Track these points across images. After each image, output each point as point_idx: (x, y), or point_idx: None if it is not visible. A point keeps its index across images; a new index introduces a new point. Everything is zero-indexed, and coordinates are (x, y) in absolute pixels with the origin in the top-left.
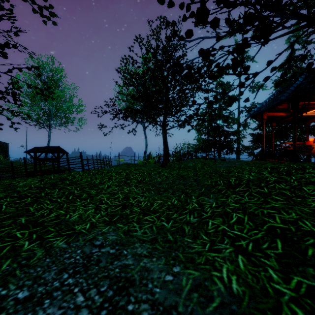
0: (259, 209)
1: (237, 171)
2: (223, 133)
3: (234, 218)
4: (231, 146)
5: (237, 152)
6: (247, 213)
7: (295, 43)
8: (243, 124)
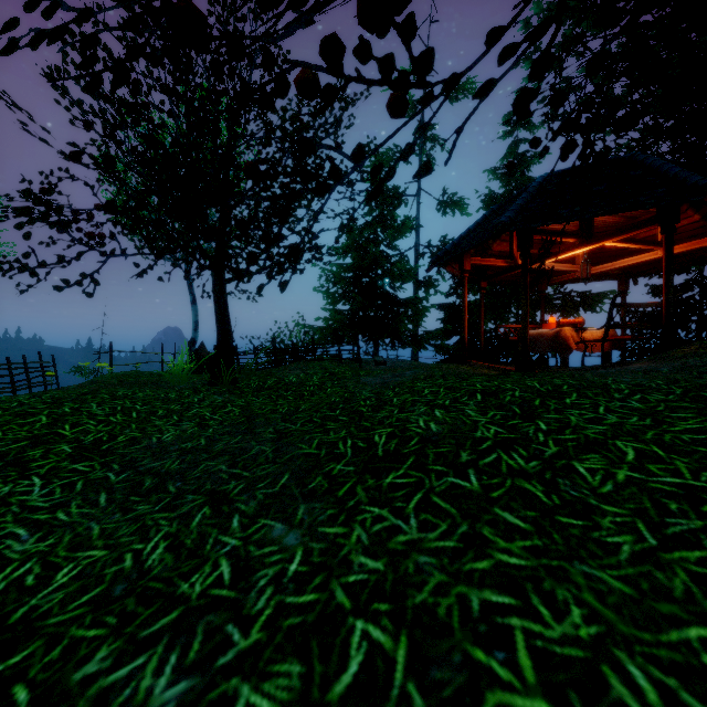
0: (452, 590)
1: (400, 401)
2: (383, 299)
3: (351, 661)
4: (399, 330)
5: (413, 344)
6: (408, 620)
7: (519, 127)
8: (426, 282)
